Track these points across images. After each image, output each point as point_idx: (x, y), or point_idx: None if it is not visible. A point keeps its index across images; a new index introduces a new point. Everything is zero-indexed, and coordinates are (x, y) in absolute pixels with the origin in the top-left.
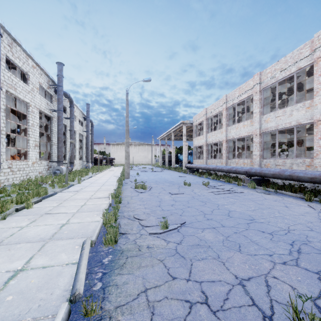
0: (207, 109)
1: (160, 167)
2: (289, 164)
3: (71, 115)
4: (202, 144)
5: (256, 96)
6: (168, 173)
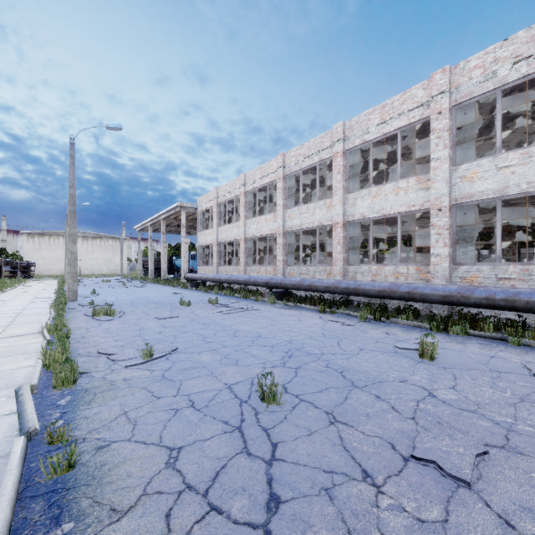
0: (219, 189)
1: (140, 279)
2: (312, 272)
3: None
4: (212, 242)
5: (279, 183)
6: (154, 289)
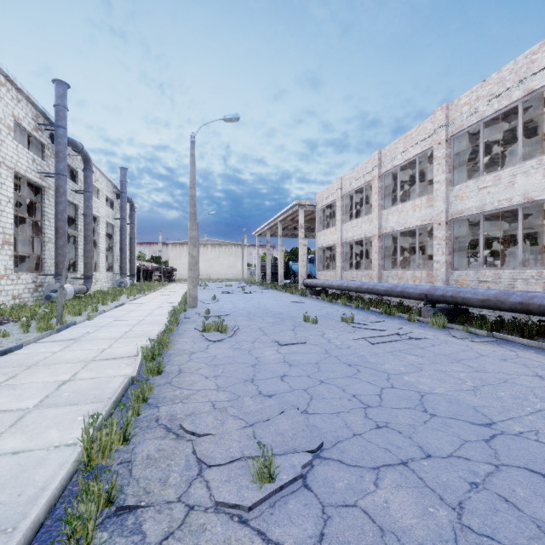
0: (343, 178)
1: (258, 284)
2: (507, 280)
3: (88, 186)
4: (334, 242)
5: (438, 150)
6: (271, 295)
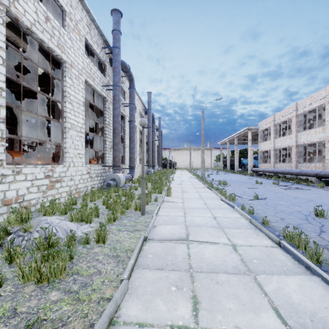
0: (275, 115)
1: (222, 170)
2: None
3: (153, 129)
4: (270, 148)
5: (327, 105)
6: (234, 176)
